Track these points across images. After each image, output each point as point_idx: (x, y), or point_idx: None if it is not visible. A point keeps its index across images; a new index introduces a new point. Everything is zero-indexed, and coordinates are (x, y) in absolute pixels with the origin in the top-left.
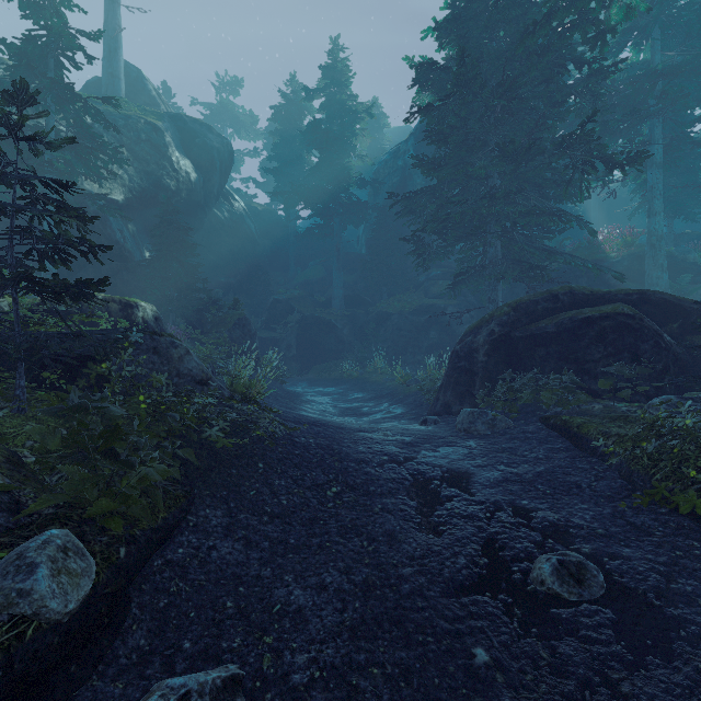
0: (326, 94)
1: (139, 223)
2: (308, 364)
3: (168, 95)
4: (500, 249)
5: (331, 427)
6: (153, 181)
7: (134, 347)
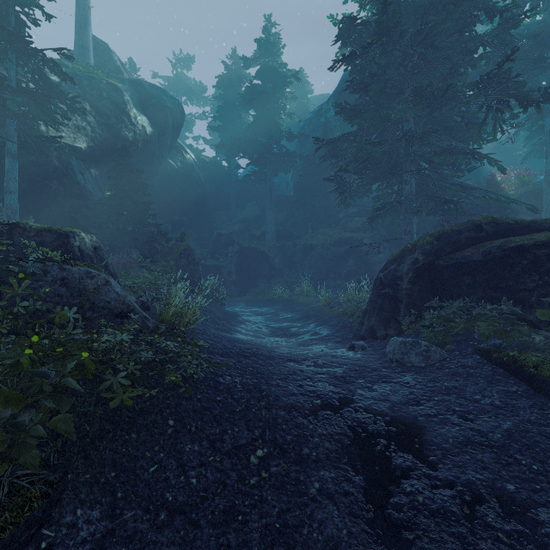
0: (261, 63)
1: (102, 169)
2: (245, 287)
3: (133, 69)
4: (414, 186)
5: (260, 357)
6: (113, 132)
7: (31, 279)
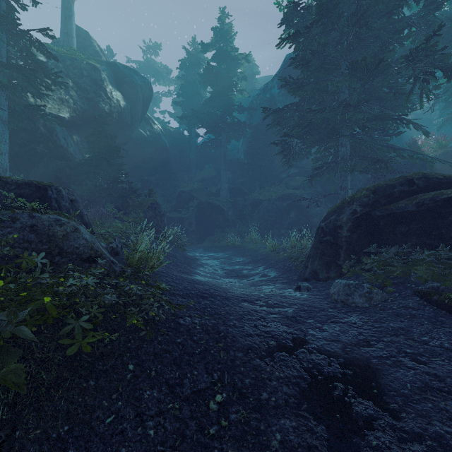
0: (216, 48)
1: (83, 136)
2: (203, 235)
3: (110, 55)
4: (349, 148)
5: (217, 298)
6: (92, 105)
7: None
